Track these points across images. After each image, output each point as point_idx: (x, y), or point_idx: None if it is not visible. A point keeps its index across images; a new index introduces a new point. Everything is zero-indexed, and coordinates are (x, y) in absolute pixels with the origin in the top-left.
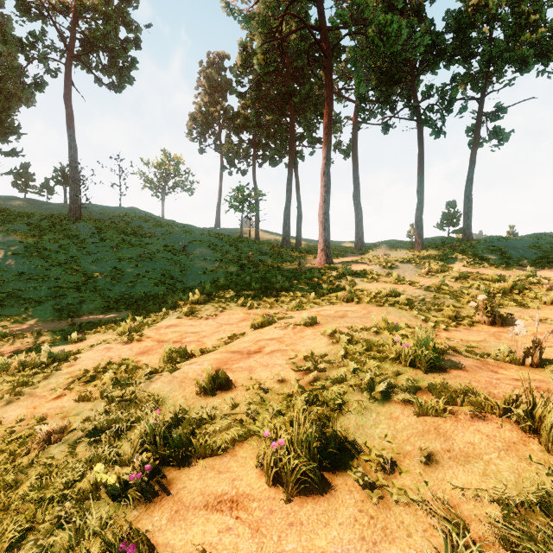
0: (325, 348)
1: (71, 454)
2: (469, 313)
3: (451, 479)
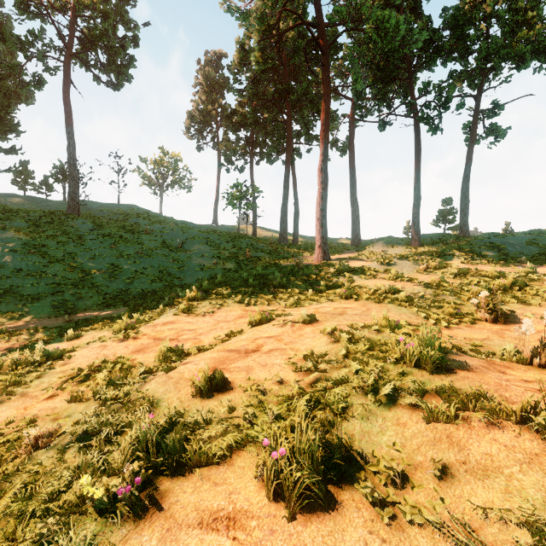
0: (325, 347)
1: (59, 460)
2: (470, 310)
3: (470, 497)
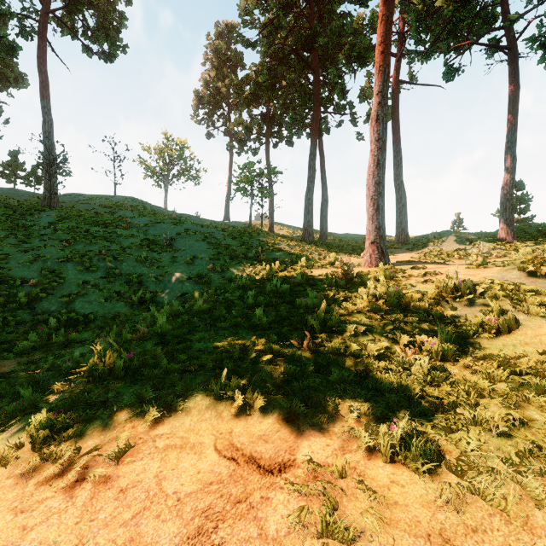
0: None
1: None
2: None
3: None
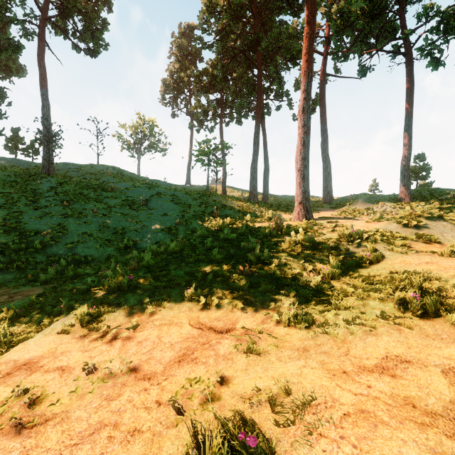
0: None
1: None
2: None
3: None
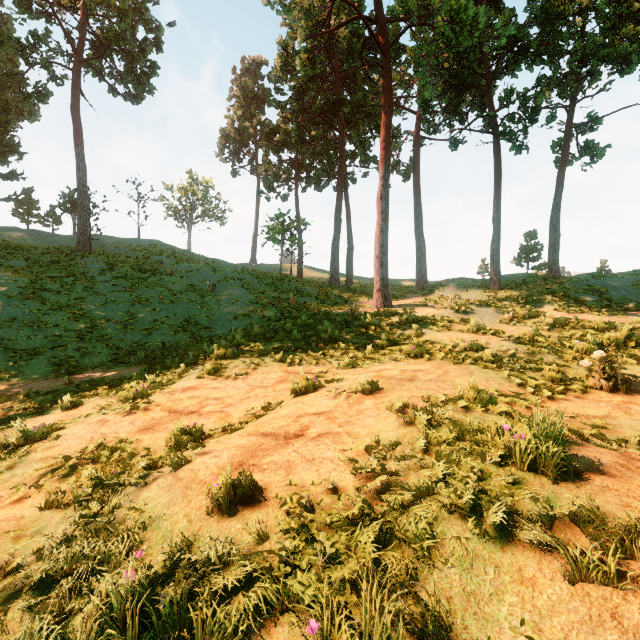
0: (394, 432)
1: None
2: (577, 374)
3: None
